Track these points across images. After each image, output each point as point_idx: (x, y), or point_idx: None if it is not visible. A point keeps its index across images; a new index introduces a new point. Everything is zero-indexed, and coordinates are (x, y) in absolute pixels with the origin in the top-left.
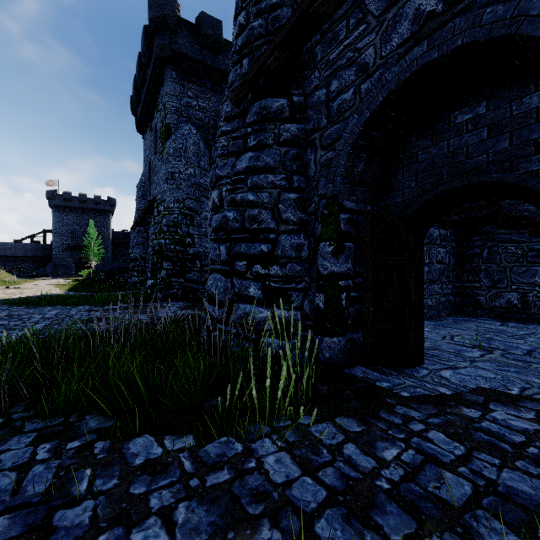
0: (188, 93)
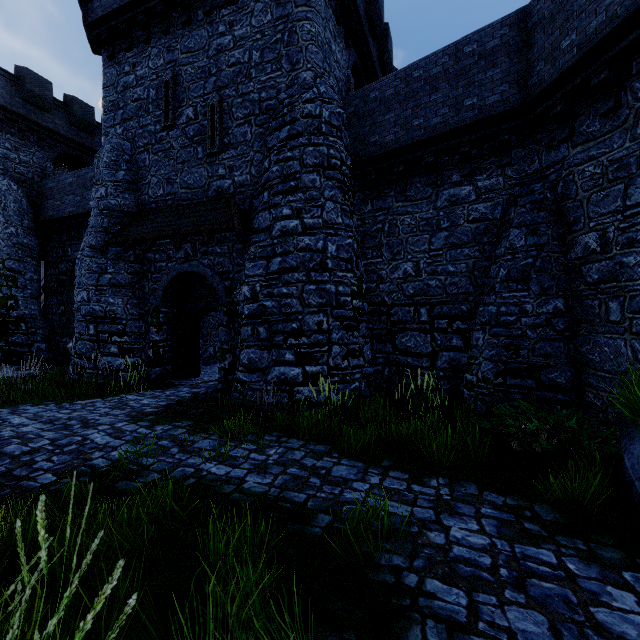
0: (5, 144)
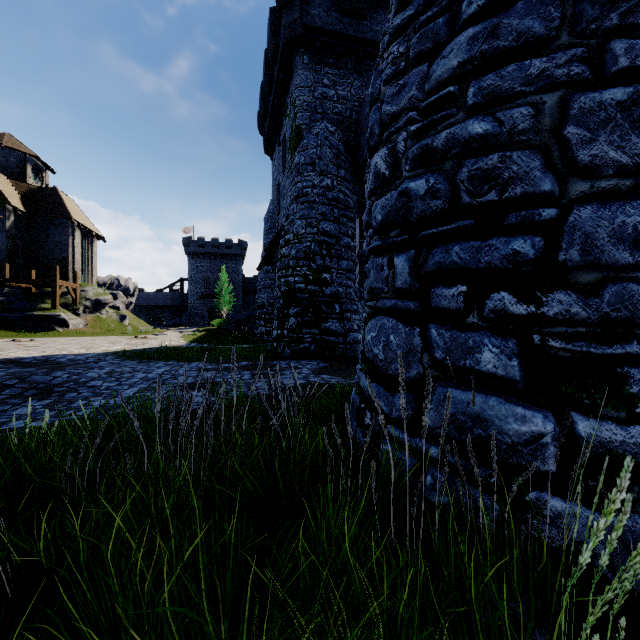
0: (323, 80)
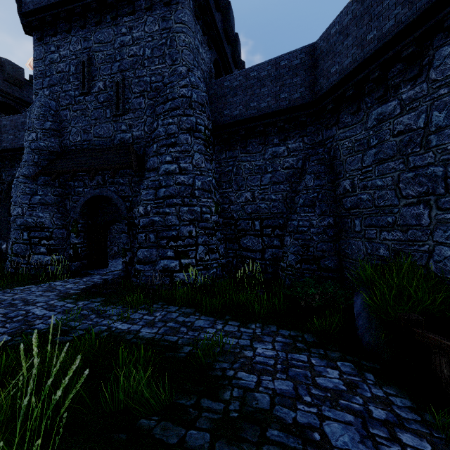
0: None
